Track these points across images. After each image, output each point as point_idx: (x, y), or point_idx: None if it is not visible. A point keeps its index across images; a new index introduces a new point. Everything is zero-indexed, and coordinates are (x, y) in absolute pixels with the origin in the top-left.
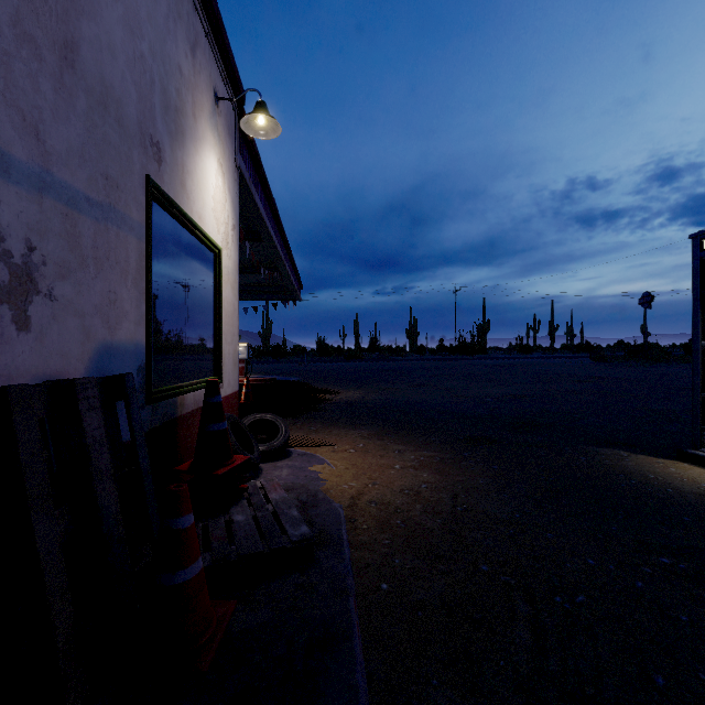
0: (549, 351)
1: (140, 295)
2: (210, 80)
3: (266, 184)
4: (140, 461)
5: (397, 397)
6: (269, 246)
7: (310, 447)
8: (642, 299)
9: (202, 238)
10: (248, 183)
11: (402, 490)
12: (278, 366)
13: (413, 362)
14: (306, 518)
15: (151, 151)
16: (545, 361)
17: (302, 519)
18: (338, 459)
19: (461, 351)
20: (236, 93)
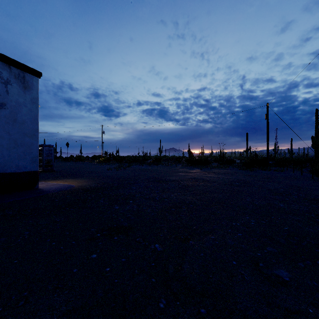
0: None
1: None
2: None
3: None
4: None
5: None
6: None
7: None
8: (67, 144)
9: None
10: None
11: None
12: None
13: None
14: None
15: None
16: None
17: None
18: None
19: None
20: None
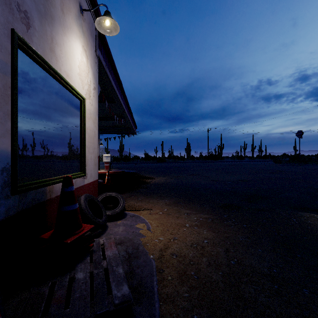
0: (251, 158)
1: (4, 115)
2: None
3: (115, 71)
4: None
5: (182, 180)
6: (118, 105)
7: (137, 211)
8: (297, 133)
9: (69, 88)
10: (104, 67)
11: (192, 245)
12: (125, 165)
13: (189, 163)
14: (130, 269)
15: (18, 14)
16: (251, 163)
17: (125, 277)
18: (152, 219)
19: (210, 158)
20: (95, 13)
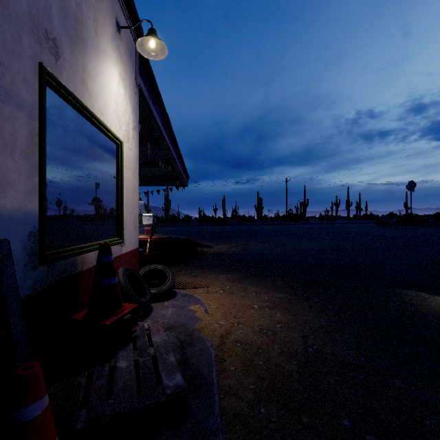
0: (346, 219)
1: (32, 168)
2: (112, 11)
3: (161, 103)
4: (11, 326)
5: (251, 249)
6: (165, 147)
7: (190, 289)
8: (408, 185)
9: (104, 130)
10: (147, 99)
11: (261, 330)
12: (173, 228)
13: (260, 226)
14: (183, 358)
15: (46, 44)
16: (346, 225)
17: (177, 366)
18: (211, 300)
19: (290, 219)
20: (136, 29)
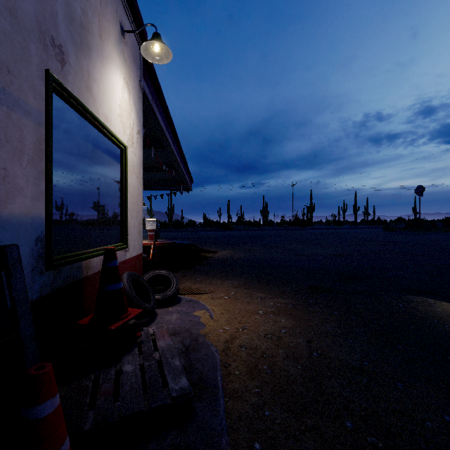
0: (354, 224)
1: (39, 174)
2: (117, 15)
3: (165, 106)
4: (21, 329)
5: (256, 255)
6: (168, 151)
7: (195, 295)
8: (417, 189)
9: (108, 135)
10: (151, 102)
11: (266, 335)
12: (177, 234)
13: (266, 231)
14: (188, 363)
15: (52, 50)
16: (353, 231)
17: (182, 370)
18: (215, 305)
19: (296, 224)
20: (140, 32)
